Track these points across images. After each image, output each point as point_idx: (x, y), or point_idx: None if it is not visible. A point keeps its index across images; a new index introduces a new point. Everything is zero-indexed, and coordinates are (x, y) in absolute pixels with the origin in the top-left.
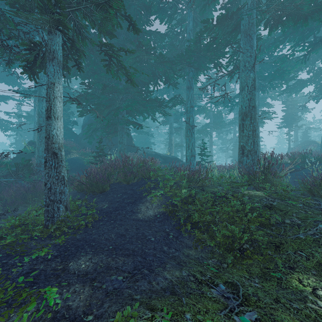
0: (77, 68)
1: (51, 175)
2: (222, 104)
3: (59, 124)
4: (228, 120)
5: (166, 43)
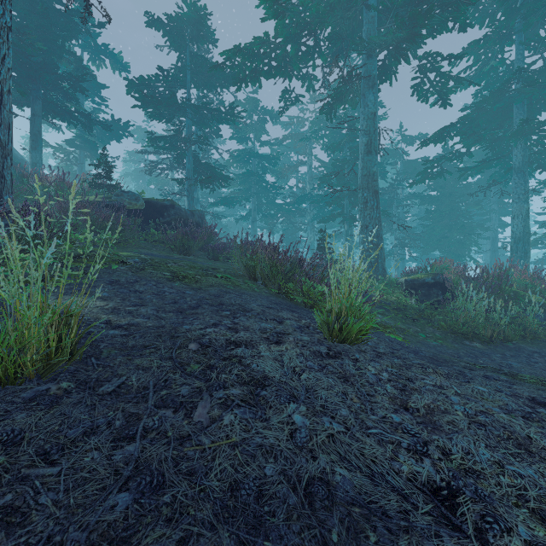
0: None
1: None
2: None
3: None
4: None
5: None
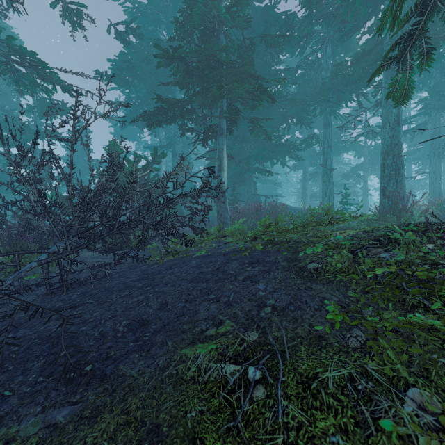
0: (229, 133)
1: (221, 206)
2: None
3: (225, 174)
4: None
5: (298, 75)
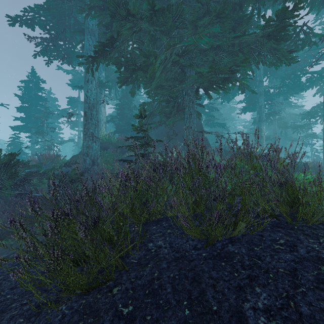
0: None
1: None
2: None
3: None
4: None
5: None
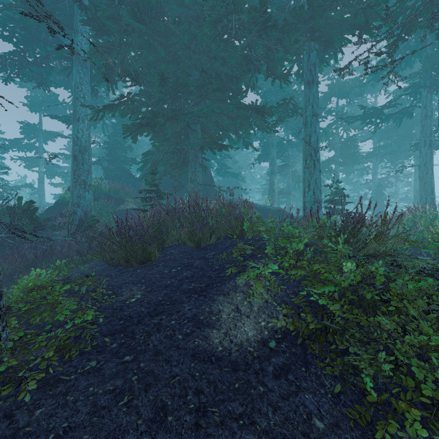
0: None
1: None
2: (356, 126)
3: None
4: (362, 154)
5: None
